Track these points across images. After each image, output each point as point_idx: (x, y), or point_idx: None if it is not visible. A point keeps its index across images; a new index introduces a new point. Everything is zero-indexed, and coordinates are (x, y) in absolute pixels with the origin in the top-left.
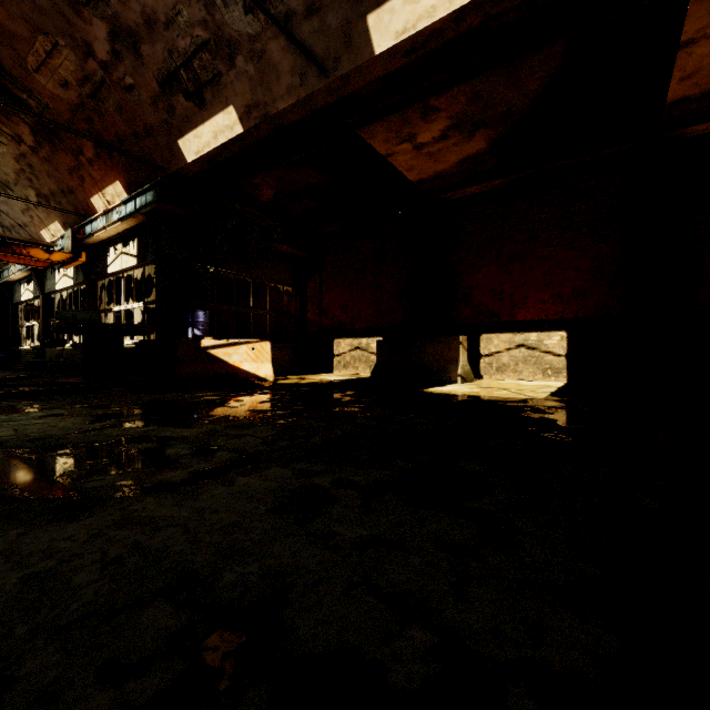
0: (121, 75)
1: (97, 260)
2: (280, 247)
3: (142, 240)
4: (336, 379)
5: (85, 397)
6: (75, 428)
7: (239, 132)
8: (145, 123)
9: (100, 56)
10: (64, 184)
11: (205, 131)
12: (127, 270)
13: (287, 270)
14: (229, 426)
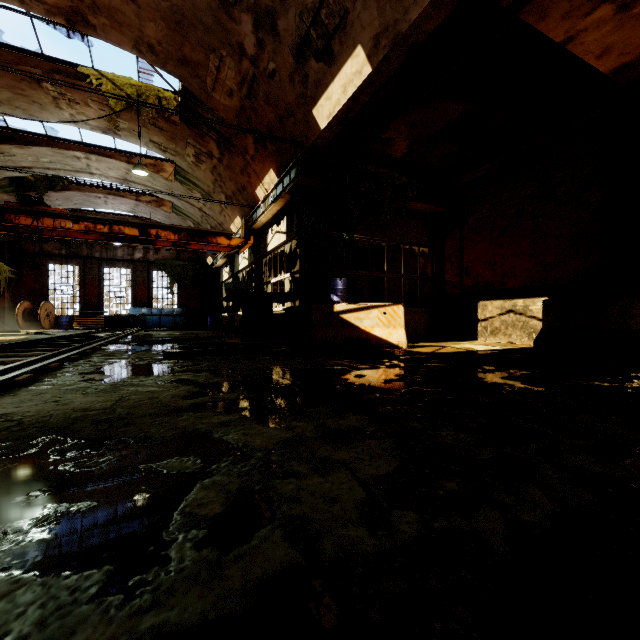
0: (265, 64)
1: (261, 241)
2: (414, 206)
3: (289, 217)
4: (484, 350)
5: (226, 359)
6: (163, 405)
7: (367, 74)
8: (286, 104)
9: (249, 52)
10: (239, 184)
11: (335, 88)
12: (279, 246)
13: (423, 229)
14: (325, 431)
